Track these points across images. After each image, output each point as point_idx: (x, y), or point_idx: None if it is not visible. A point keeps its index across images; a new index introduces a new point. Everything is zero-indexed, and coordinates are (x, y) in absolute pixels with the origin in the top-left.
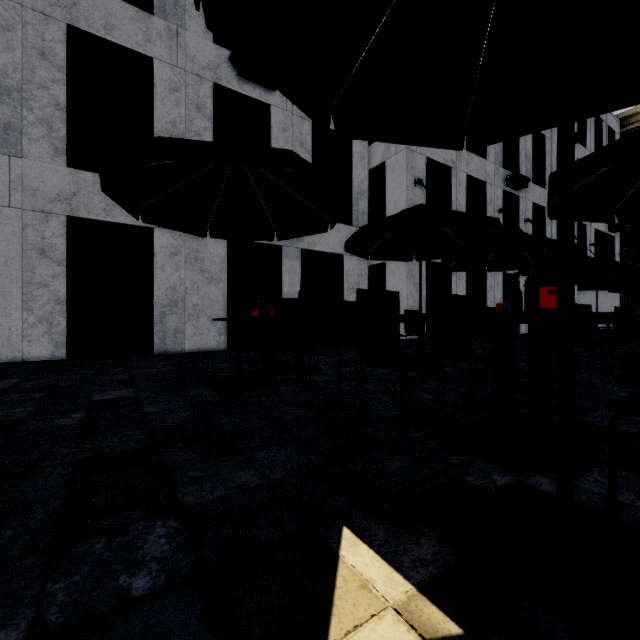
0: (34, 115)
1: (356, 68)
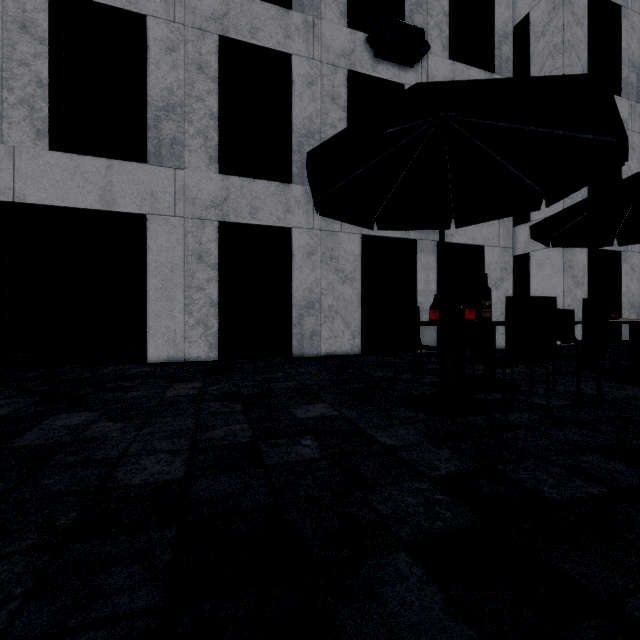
0: (193, 127)
1: None
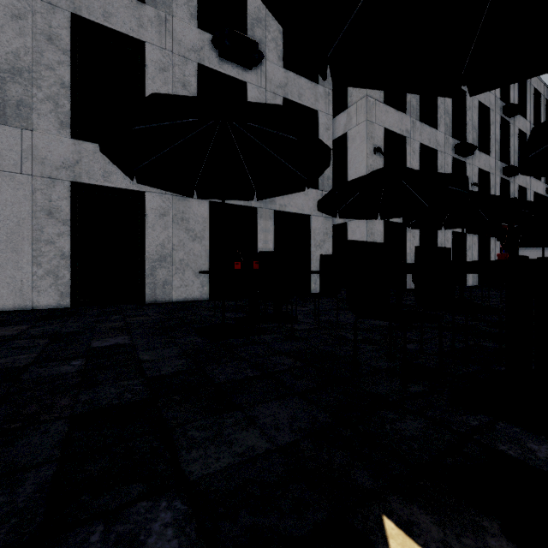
0: (42, 93)
1: (359, 7)
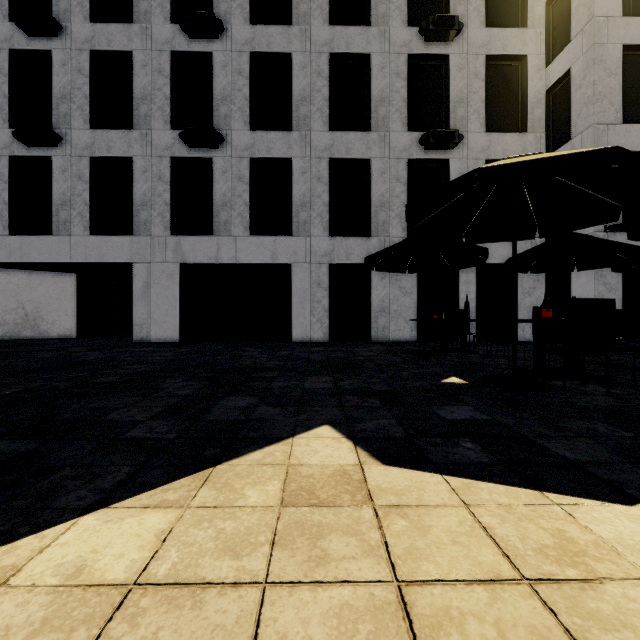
0: (315, 213)
1: (471, 223)
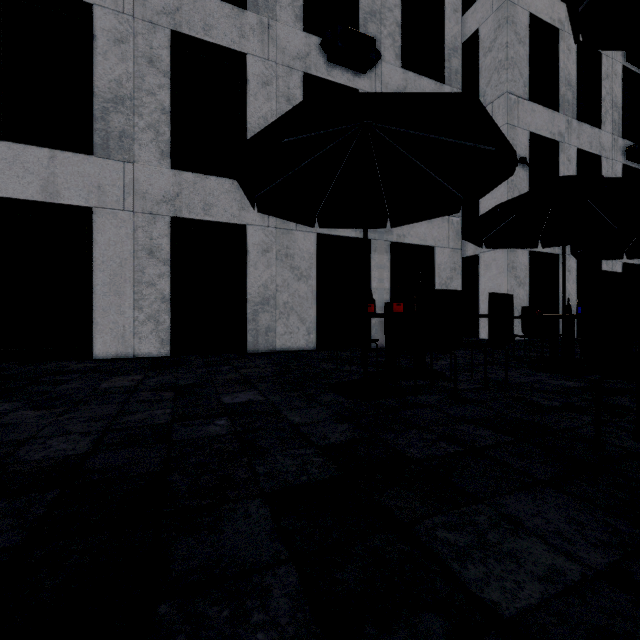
0: (144, 121)
1: None
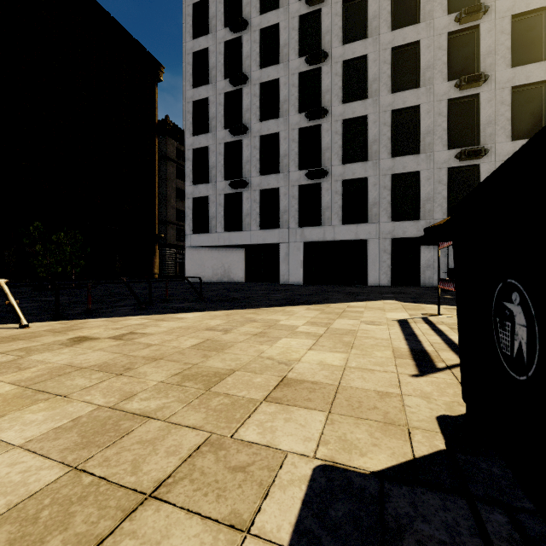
0: (382, 208)
1: None
